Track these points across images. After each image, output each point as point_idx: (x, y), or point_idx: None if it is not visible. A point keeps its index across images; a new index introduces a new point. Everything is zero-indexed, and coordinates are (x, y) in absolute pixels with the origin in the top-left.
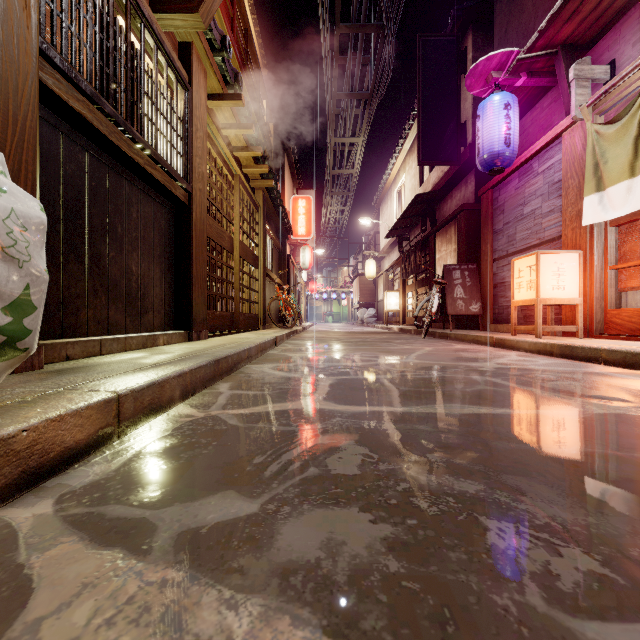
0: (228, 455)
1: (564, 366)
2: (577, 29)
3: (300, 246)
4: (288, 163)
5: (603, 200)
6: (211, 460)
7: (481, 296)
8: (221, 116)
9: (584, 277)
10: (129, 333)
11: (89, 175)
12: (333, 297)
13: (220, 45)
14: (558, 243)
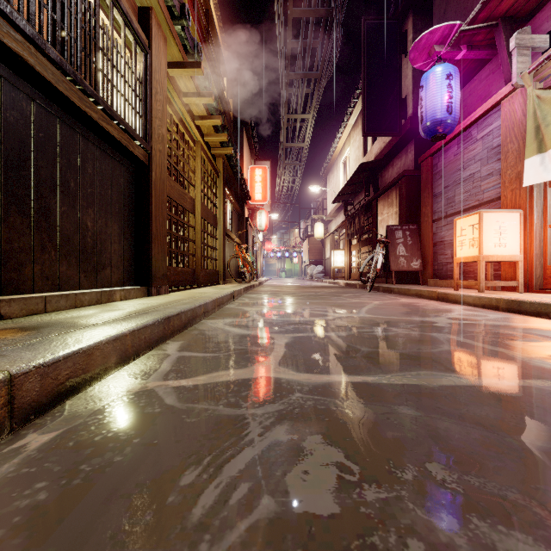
0: (147, 467)
1: (517, 321)
2: (517, 1)
3: (257, 210)
4: (246, 137)
5: (545, 161)
6: (120, 478)
7: (421, 254)
8: (182, 85)
9: (524, 235)
10: (84, 289)
11: (35, 125)
12: (286, 255)
13: (179, 13)
14: (497, 204)
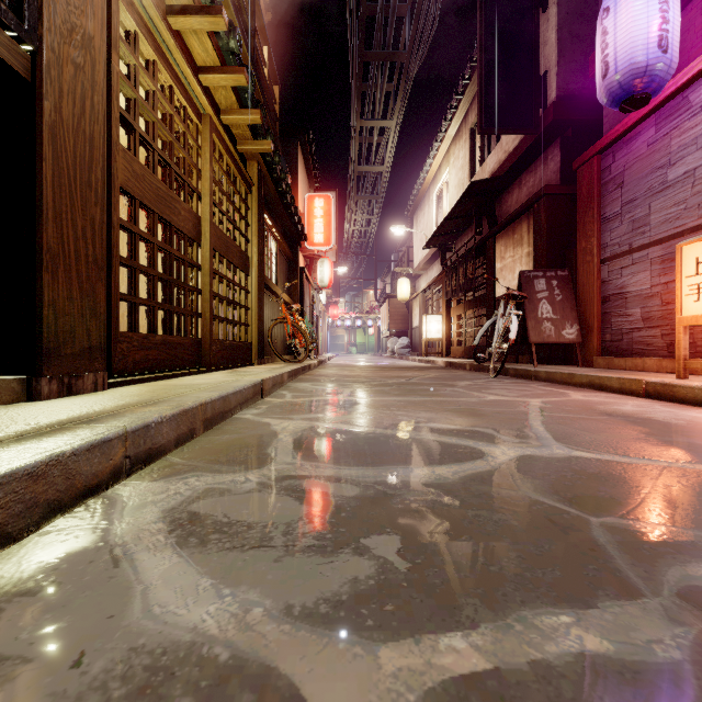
0: None
1: None
2: None
3: (317, 259)
4: (302, 154)
5: None
6: None
7: (578, 316)
8: None
9: None
10: None
11: None
12: (358, 324)
13: None
14: None
